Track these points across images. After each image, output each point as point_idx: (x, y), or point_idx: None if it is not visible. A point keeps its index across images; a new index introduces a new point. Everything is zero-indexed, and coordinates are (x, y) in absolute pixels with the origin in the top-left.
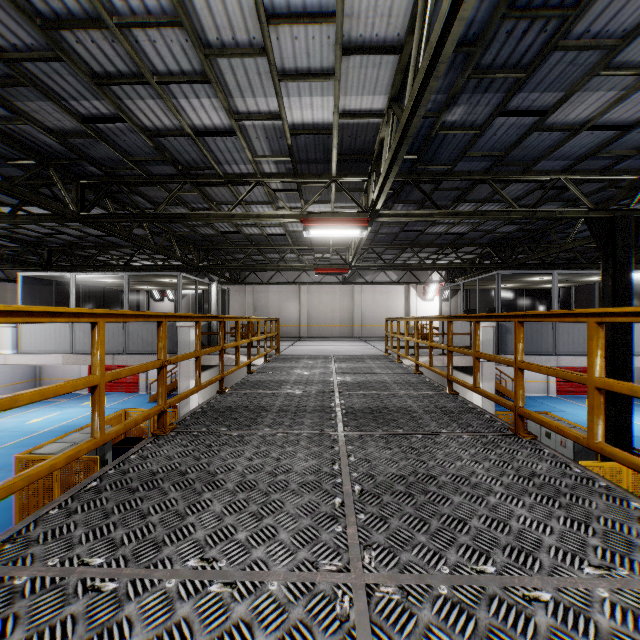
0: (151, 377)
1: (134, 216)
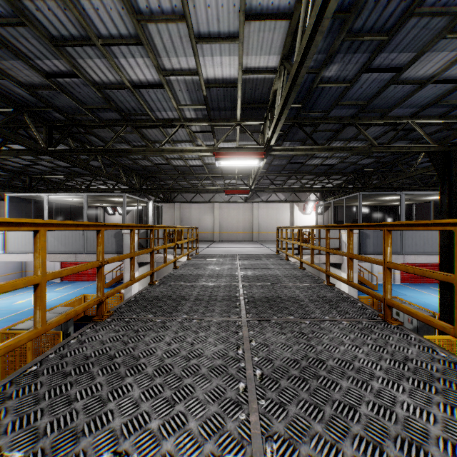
0: (106, 270)
1: (89, 151)
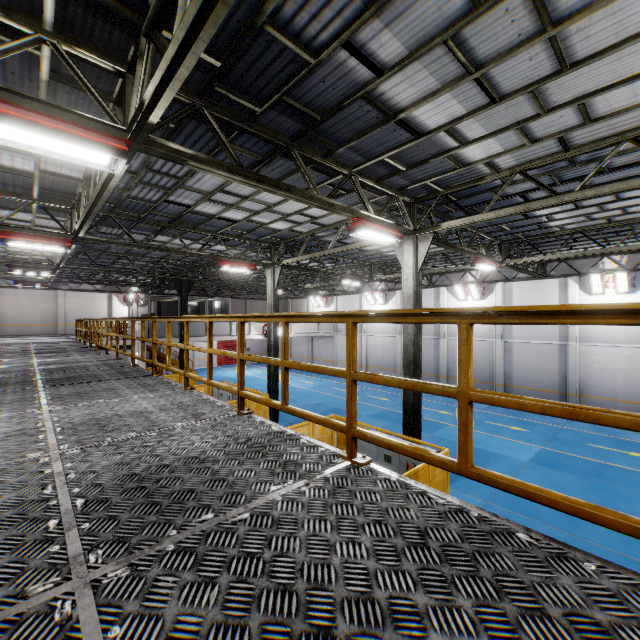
0: None
1: None
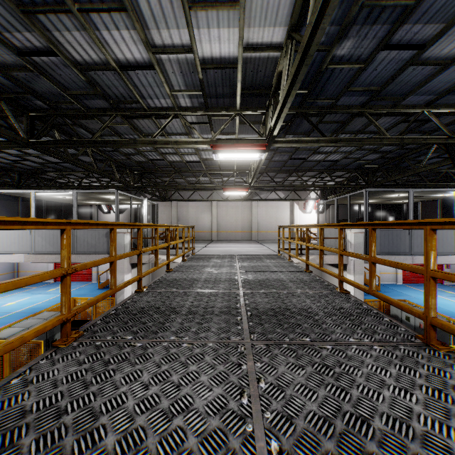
0: (101, 270)
1: (74, 142)
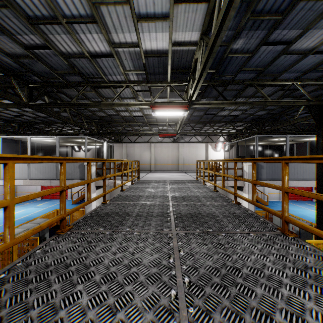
0: (73, 191)
1: (59, 104)
